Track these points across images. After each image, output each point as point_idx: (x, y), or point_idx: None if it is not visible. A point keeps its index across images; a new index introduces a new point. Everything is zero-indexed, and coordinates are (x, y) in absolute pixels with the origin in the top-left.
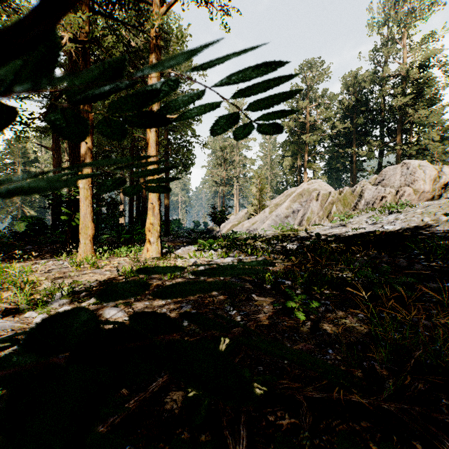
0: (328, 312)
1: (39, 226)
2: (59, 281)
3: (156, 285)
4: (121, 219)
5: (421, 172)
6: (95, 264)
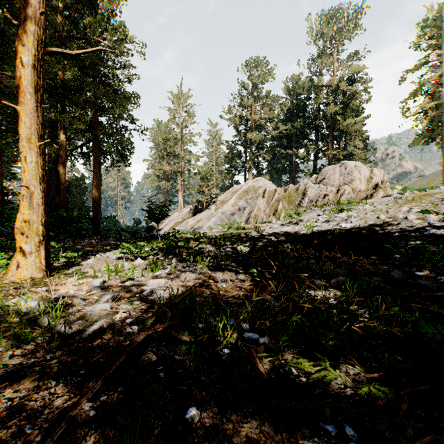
0: None
1: None
2: None
3: None
4: None
5: (358, 172)
6: None
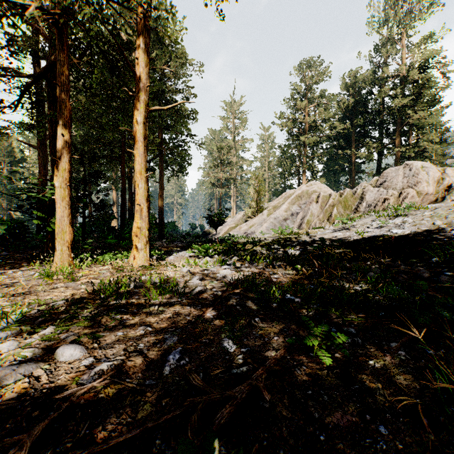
0: (357, 347)
1: (20, 229)
2: (18, 299)
3: (136, 305)
4: (113, 221)
5: (425, 173)
6: (72, 275)
